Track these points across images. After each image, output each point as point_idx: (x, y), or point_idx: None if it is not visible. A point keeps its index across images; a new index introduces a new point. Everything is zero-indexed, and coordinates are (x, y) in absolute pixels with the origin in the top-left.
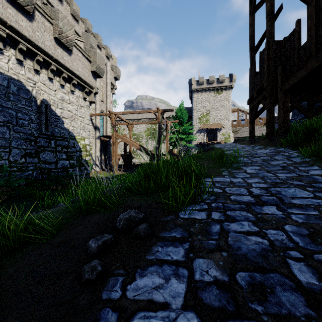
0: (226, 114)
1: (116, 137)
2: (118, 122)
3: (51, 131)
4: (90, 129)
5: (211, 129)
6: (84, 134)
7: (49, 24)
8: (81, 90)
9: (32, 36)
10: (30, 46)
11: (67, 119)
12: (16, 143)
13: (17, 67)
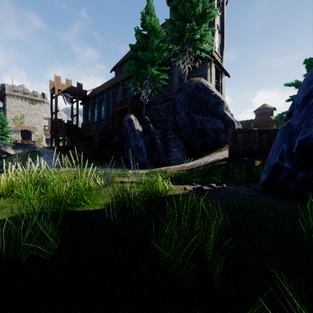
0: (40, 121)
1: None
2: None
3: None
4: None
5: (25, 130)
6: None
7: None
8: None
9: None
10: None
11: None
12: None
13: None
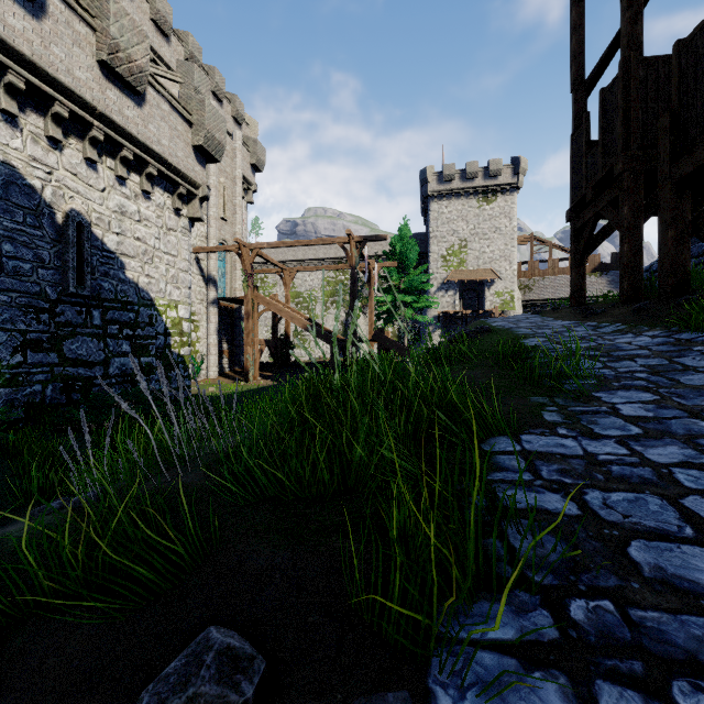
0: (505, 248)
1: (254, 300)
2: (262, 266)
3: (91, 286)
4: (195, 282)
5: (470, 282)
6: (176, 293)
7: (84, 29)
8: (169, 191)
9: (42, 56)
10: (35, 78)
11: (133, 259)
12: (1, 316)
13: (2, 129)
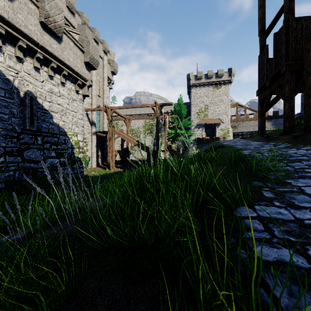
0: (225, 109)
1: (112, 132)
2: (116, 117)
3: (37, 126)
4: (86, 124)
5: (209, 124)
6: (76, 129)
7: (33, 7)
8: (73, 83)
9: (13, 18)
10: (10, 29)
11: (56, 113)
12: None
13: None
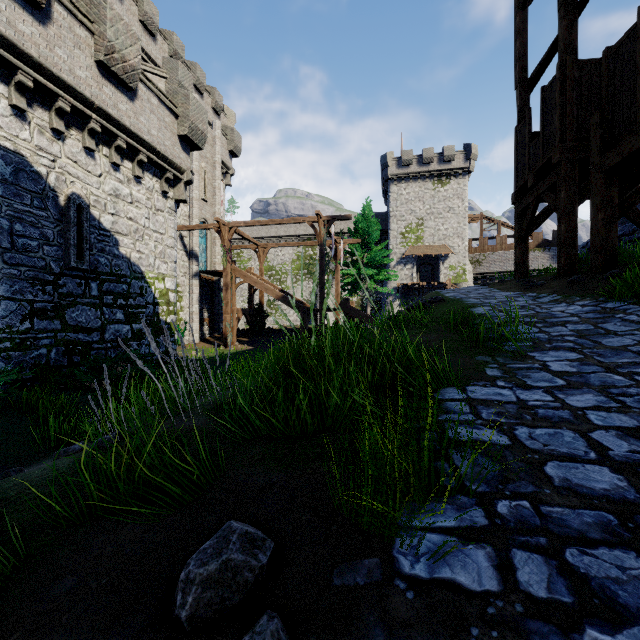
0: (458, 226)
1: (232, 273)
2: (238, 242)
3: (90, 261)
4: (179, 256)
5: (426, 257)
6: (163, 267)
7: (84, 33)
8: (158, 176)
9: (47, 57)
10: (42, 77)
11: (126, 236)
12: (11, 288)
13: (13, 123)
